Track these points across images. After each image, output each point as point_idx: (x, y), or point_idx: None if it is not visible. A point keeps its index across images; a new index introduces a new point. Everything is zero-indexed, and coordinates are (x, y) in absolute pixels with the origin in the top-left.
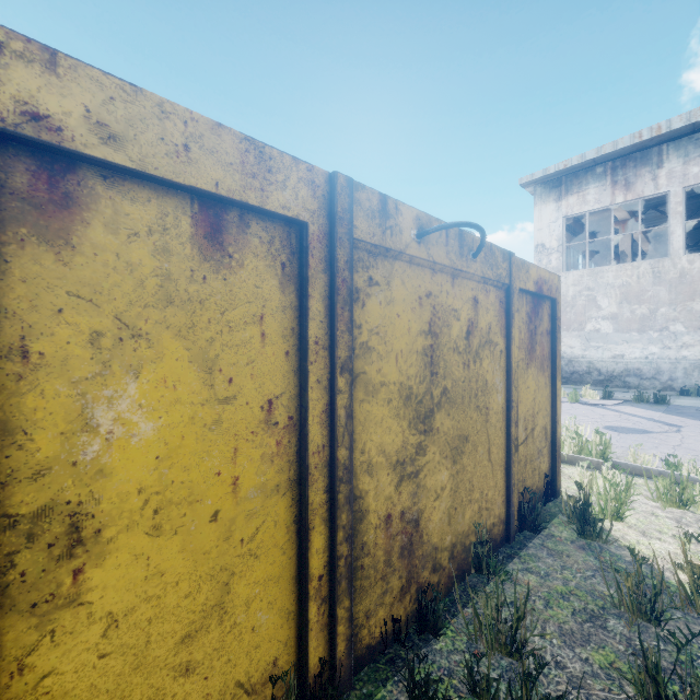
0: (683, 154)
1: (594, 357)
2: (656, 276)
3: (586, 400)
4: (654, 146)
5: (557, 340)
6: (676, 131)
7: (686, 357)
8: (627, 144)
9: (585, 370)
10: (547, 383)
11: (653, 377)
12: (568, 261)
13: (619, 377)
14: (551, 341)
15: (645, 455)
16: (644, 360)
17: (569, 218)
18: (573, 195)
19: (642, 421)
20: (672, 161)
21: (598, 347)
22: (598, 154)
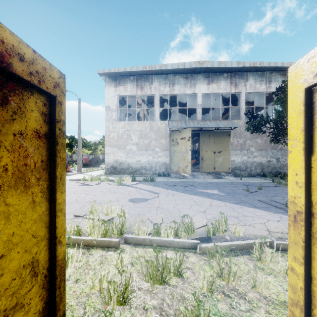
0: (159, 81)
1: (130, 161)
2: (151, 128)
3: (125, 183)
4: (150, 74)
5: (57, 146)
6: (157, 71)
7: (160, 161)
8: (141, 70)
9: (126, 167)
10: (38, 200)
11: (150, 169)
12: (121, 118)
13: (139, 170)
14: (50, 147)
15: (144, 227)
16: (147, 162)
17: (121, 98)
18: (122, 86)
19: (145, 192)
20: (156, 82)
21: (131, 157)
22: (131, 70)
